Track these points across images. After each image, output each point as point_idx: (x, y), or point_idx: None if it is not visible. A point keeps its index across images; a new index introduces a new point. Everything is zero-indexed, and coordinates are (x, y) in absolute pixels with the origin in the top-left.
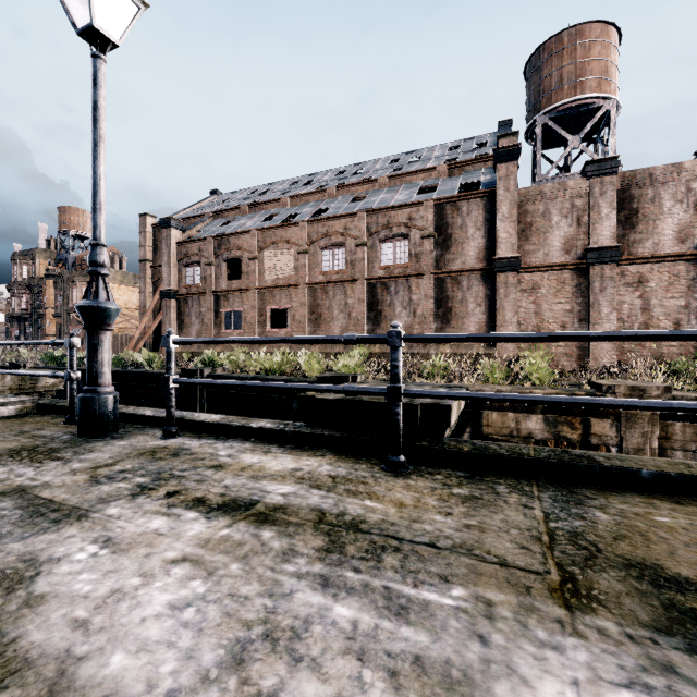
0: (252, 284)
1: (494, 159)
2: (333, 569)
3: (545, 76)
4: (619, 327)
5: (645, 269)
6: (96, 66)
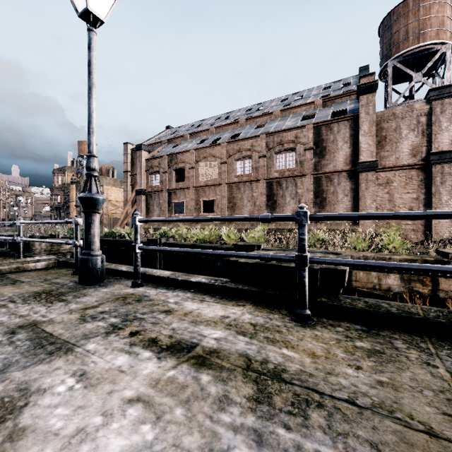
0: (191, 184)
1: (358, 92)
2: (265, 423)
3: (394, 32)
4: None
5: None
6: (90, 37)
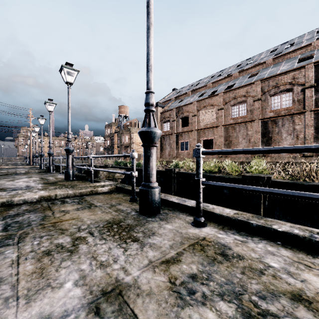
0: (193, 128)
1: None
2: None
3: None
4: None
5: None
6: None
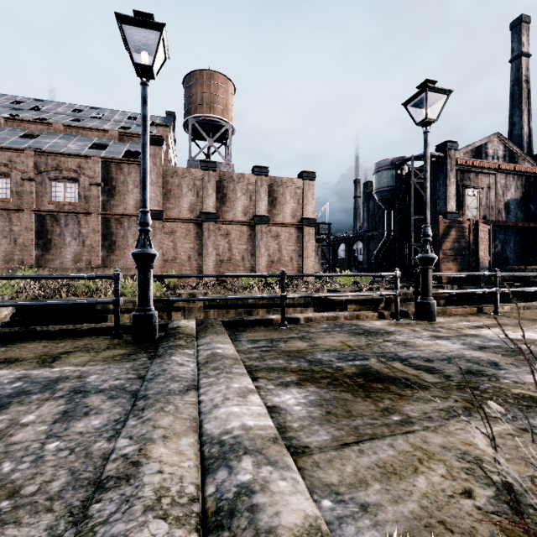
0: None
1: None
2: None
3: (193, 93)
4: (218, 259)
5: (230, 227)
6: None
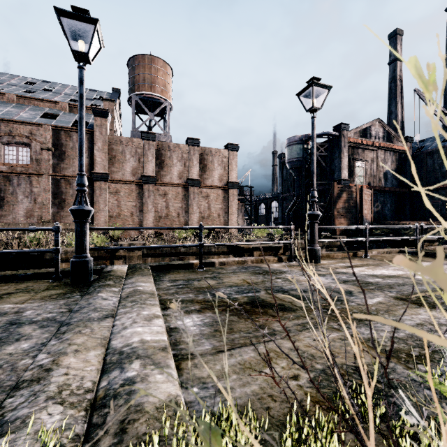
0: None
1: (93, 113)
2: None
3: (136, 74)
4: (157, 215)
5: (167, 189)
6: None
